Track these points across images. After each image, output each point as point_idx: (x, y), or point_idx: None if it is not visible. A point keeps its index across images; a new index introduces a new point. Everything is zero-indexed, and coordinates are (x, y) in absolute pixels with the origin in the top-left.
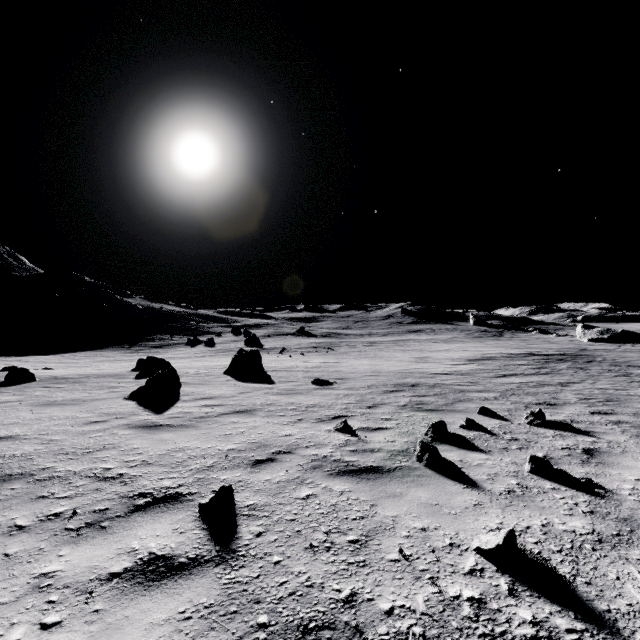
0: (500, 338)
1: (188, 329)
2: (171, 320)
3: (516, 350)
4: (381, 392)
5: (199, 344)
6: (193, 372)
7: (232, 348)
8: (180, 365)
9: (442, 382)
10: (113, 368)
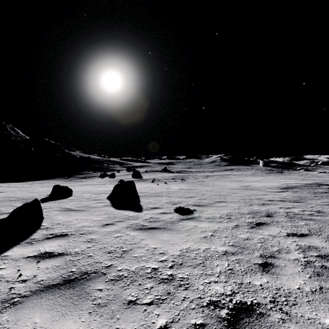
0: (283, 173)
1: (102, 168)
2: (94, 163)
3: (305, 181)
4: (248, 226)
5: (106, 176)
6: (86, 196)
7: (124, 179)
8: (85, 190)
9: (290, 210)
10: (42, 192)
